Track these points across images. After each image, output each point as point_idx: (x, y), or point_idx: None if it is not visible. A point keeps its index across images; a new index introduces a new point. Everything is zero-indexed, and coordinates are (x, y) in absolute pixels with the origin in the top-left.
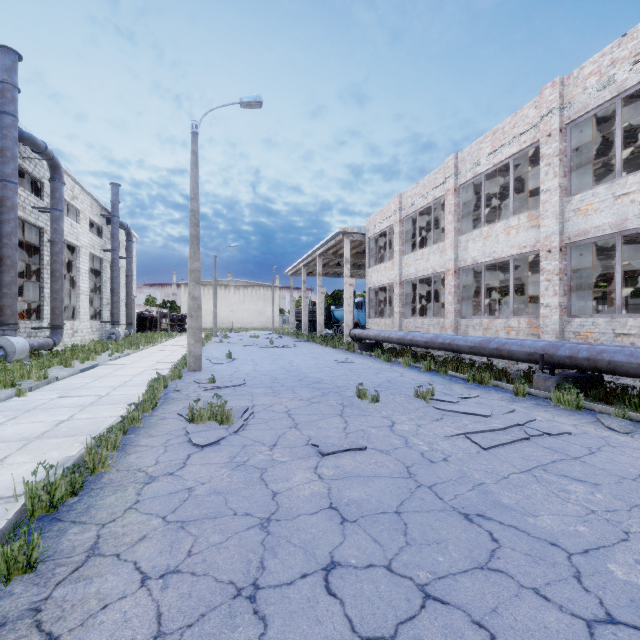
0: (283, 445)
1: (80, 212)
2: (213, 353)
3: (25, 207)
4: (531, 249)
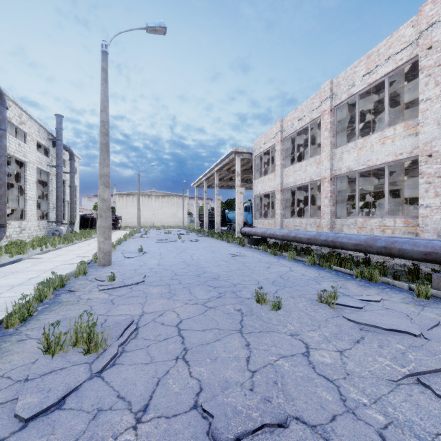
0: (158, 410)
1: (28, 135)
2: (130, 247)
3: None
4: (408, 155)
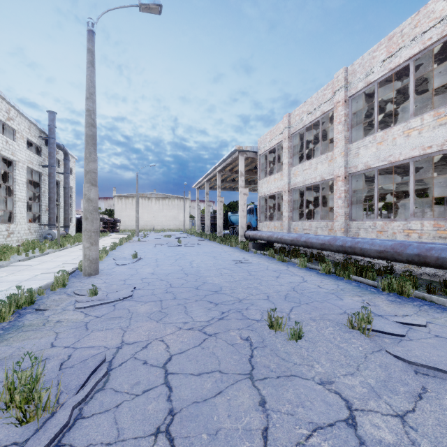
0: None
1: (17, 132)
2: (125, 252)
3: None
4: (439, 148)
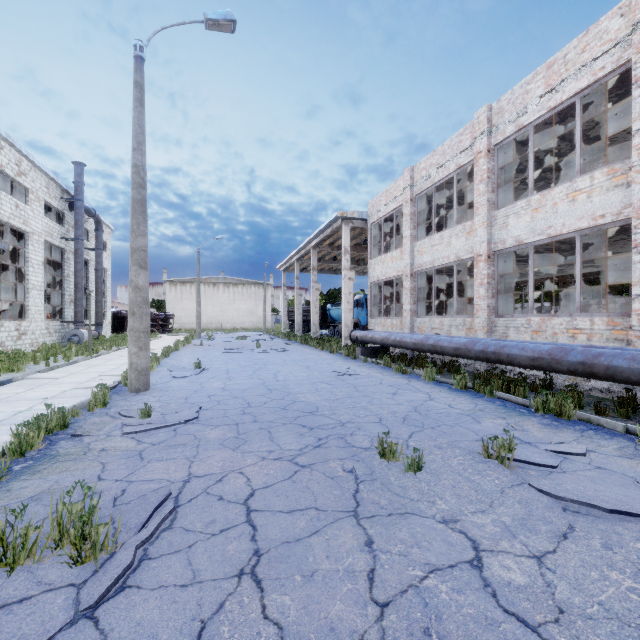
0: None
1: (30, 192)
2: (183, 360)
3: None
4: (614, 218)
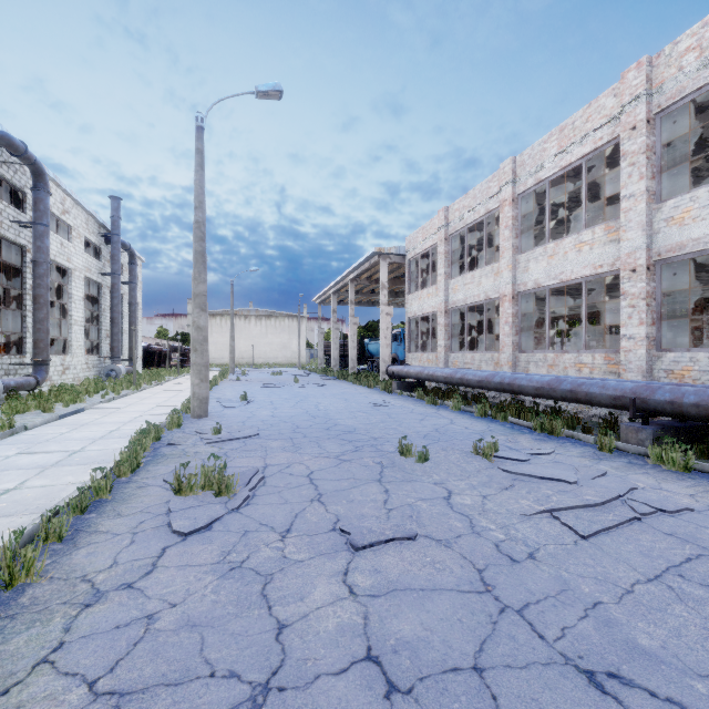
0: (300, 531)
1: (73, 229)
2: (226, 394)
3: (2, 221)
4: (609, 268)
